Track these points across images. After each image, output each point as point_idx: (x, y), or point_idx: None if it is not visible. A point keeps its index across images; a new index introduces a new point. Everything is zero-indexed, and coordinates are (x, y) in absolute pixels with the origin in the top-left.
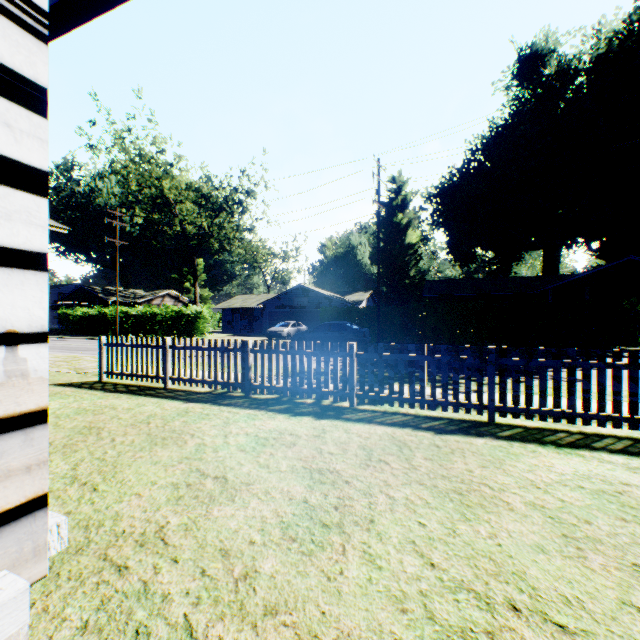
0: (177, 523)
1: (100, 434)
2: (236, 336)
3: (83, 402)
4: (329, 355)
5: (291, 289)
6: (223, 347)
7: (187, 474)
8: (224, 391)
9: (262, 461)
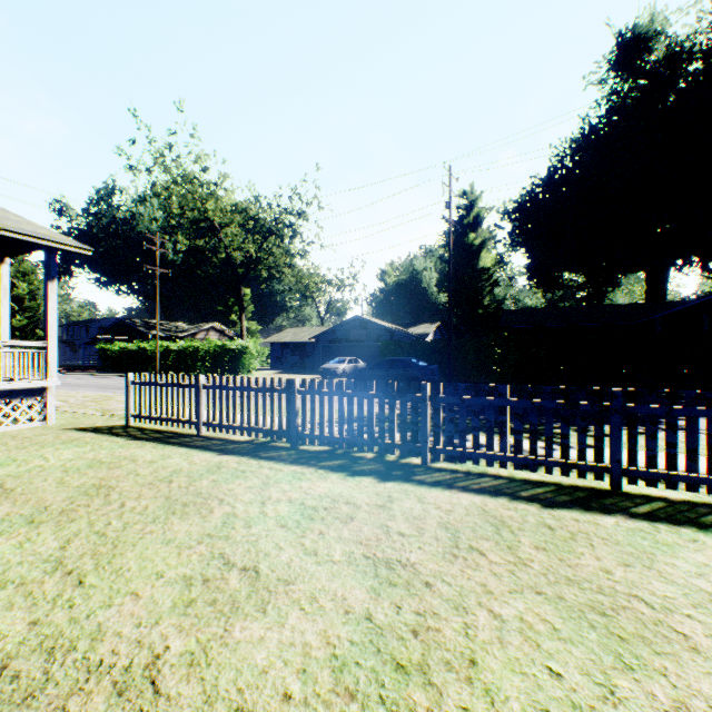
0: (179, 651)
1: (109, 496)
2: (286, 374)
3: (100, 452)
4: (395, 398)
5: (347, 321)
6: (265, 387)
7: (206, 562)
8: (266, 440)
9: (308, 544)
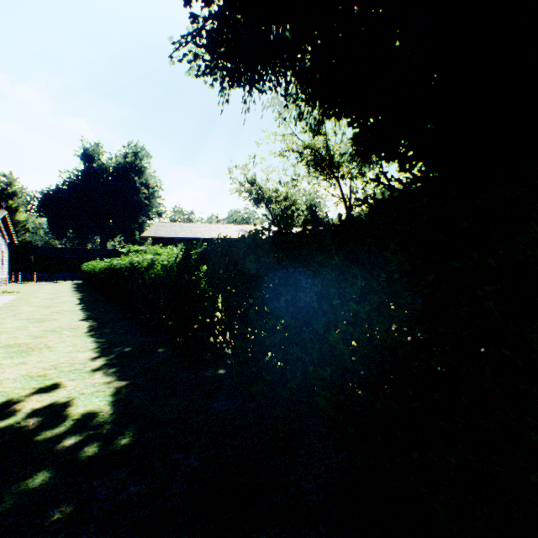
0: None
1: None
2: None
3: None
4: None
5: None
6: None
7: None
8: None
9: None
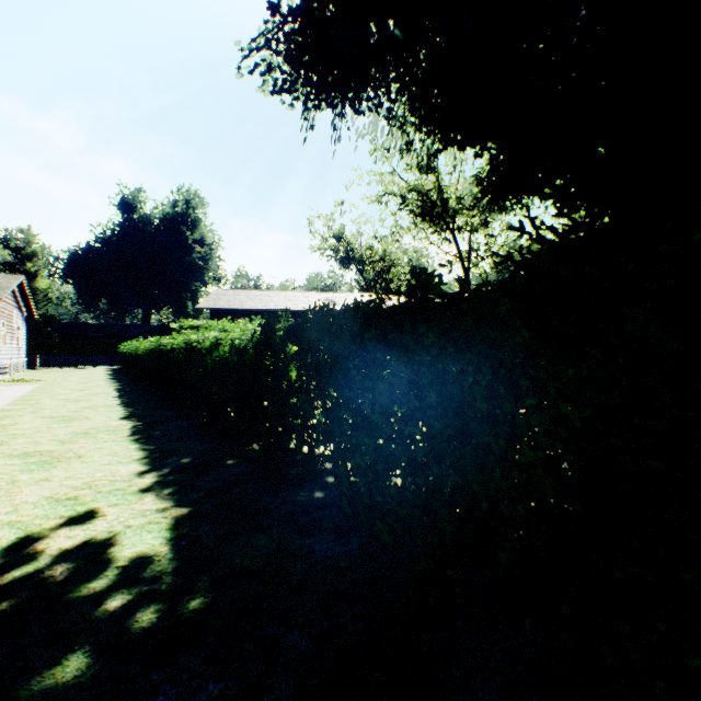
0: None
1: None
2: None
3: None
4: None
5: None
6: None
7: None
8: None
9: None
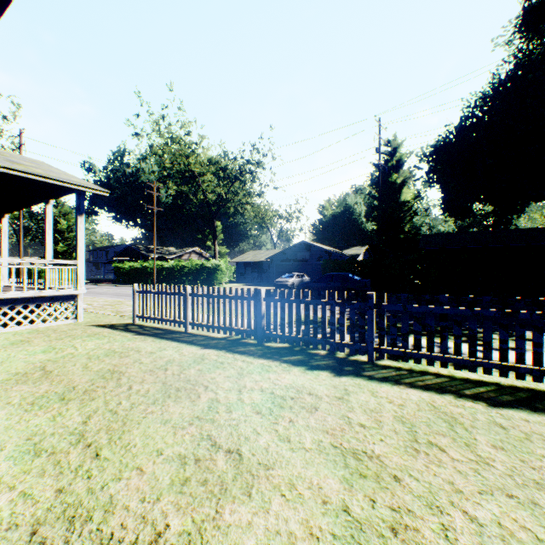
0: (177, 530)
1: (120, 380)
2: (248, 285)
3: (114, 343)
4: (345, 305)
5: (295, 245)
6: (237, 295)
7: (196, 442)
8: (238, 337)
9: (281, 430)
